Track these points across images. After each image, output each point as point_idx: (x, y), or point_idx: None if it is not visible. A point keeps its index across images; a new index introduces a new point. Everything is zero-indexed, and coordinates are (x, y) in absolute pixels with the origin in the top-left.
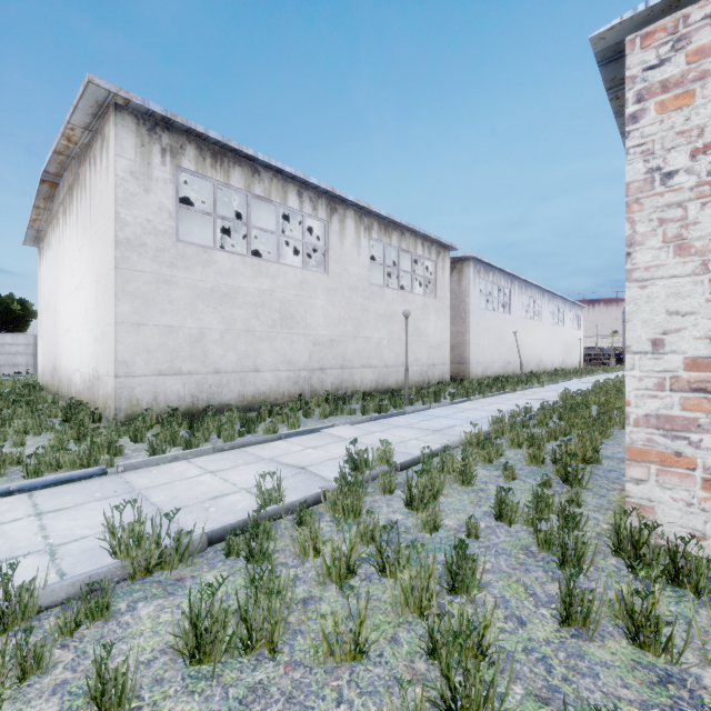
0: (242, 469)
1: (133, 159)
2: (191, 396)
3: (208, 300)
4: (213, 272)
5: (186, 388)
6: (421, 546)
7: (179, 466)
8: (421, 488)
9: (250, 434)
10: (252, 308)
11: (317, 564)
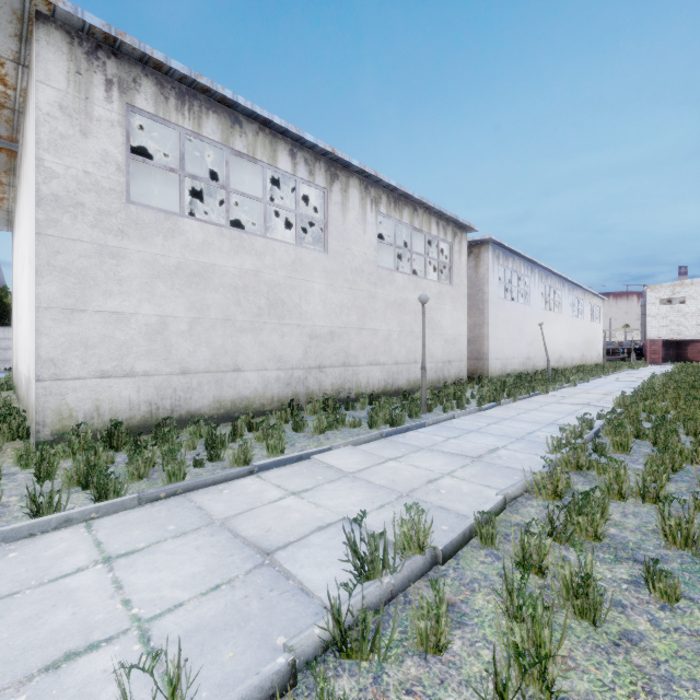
0: (165, 550)
1: (64, 89)
2: (148, 403)
3: (172, 280)
4: (179, 245)
5: (140, 393)
6: None
7: (64, 538)
8: None
9: (213, 463)
10: (232, 292)
11: None
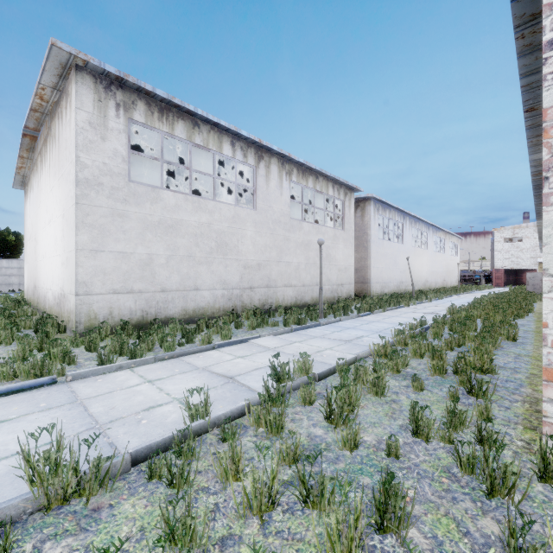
0: (178, 378)
1: (92, 112)
2: (141, 310)
3: (155, 231)
4: (160, 208)
5: (137, 304)
6: (348, 484)
7: (122, 374)
8: (340, 403)
9: (189, 344)
10: (193, 237)
11: (238, 490)
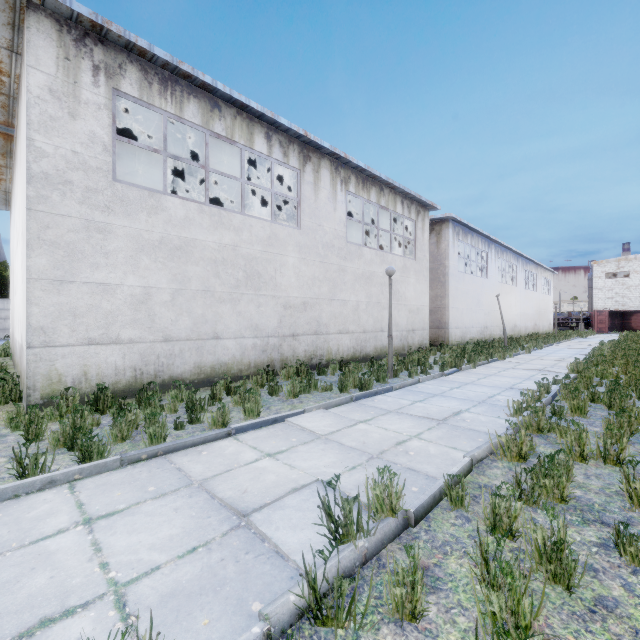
0: (144, 512)
1: (54, 74)
2: (133, 369)
3: (155, 254)
4: (162, 221)
5: (126, 359)
6: None
7: (48, 499)
8: None
9: (193, 425)
10: (211, 265)
11: None
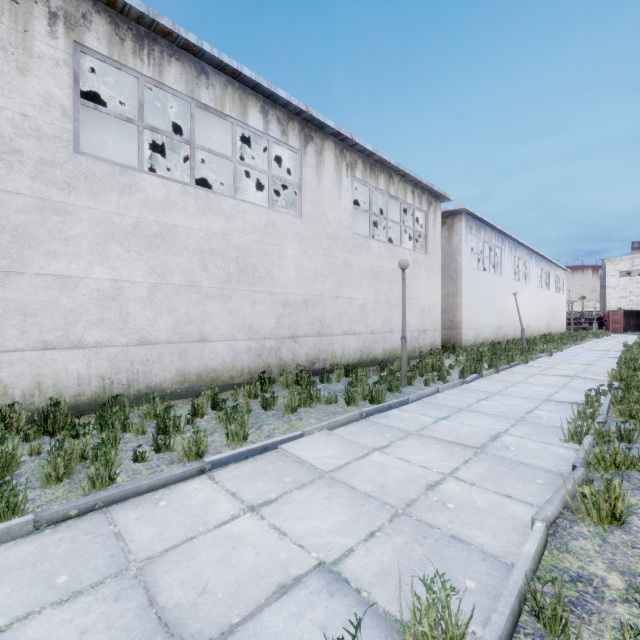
0: (28, 639)
1: None
2: (101, 378)
3: (128, 241)
4: (137, 203)
5: (91, 367)
6: None
7: None
8: None
9: (159, 454)
10: (197, 255)
11: None
